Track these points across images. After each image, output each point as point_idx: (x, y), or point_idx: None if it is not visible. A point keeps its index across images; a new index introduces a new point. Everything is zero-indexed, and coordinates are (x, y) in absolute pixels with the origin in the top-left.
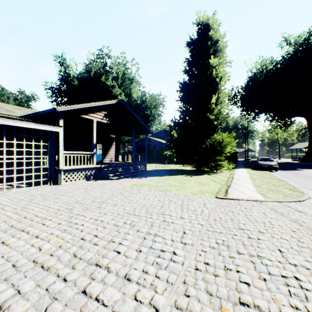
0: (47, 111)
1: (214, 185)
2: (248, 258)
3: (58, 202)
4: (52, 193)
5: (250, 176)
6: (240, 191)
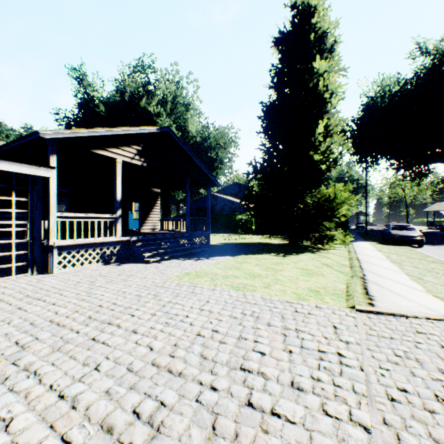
0: (25, 139)
1: (333, 275)
2: None
3: (13, 320)
4: (21, 294)
5: (388, 257)
6: (394, 293)
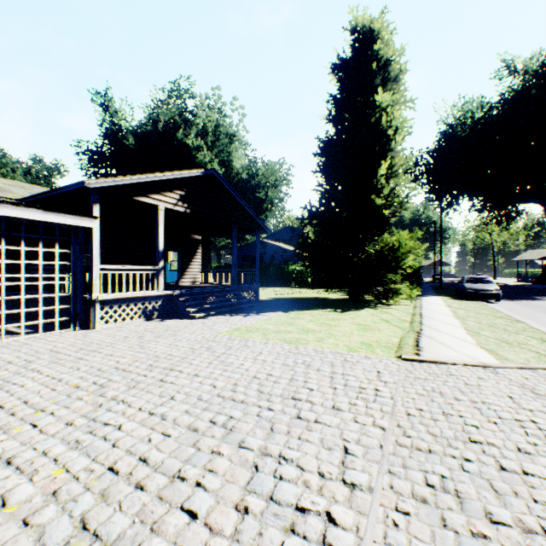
0: (68, 188)
1: (389, 330)
2: (523, 539)
3: (81, 367)
4: (75, 347)
5: (454, 312)
6: (444, 345)
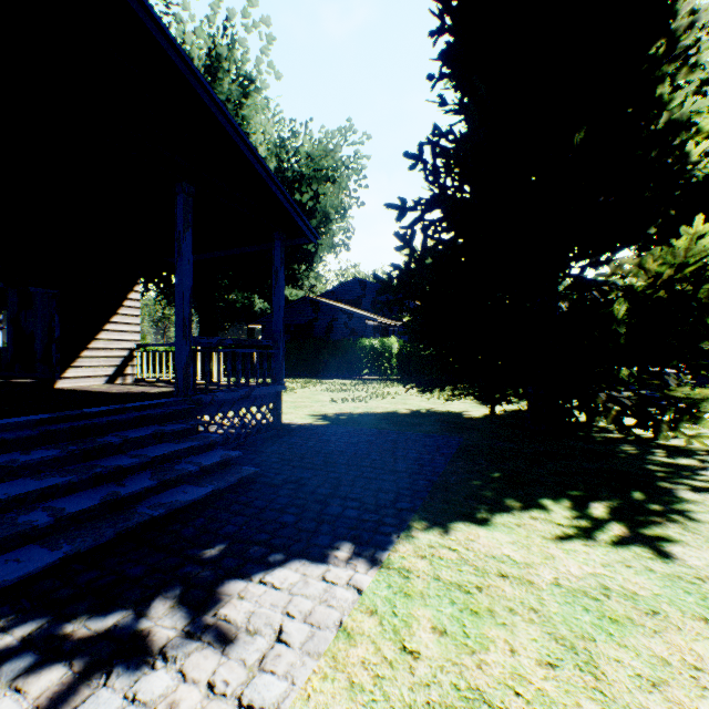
0: None
1: None
2: None
3: None
4: None
5: None
6: None
